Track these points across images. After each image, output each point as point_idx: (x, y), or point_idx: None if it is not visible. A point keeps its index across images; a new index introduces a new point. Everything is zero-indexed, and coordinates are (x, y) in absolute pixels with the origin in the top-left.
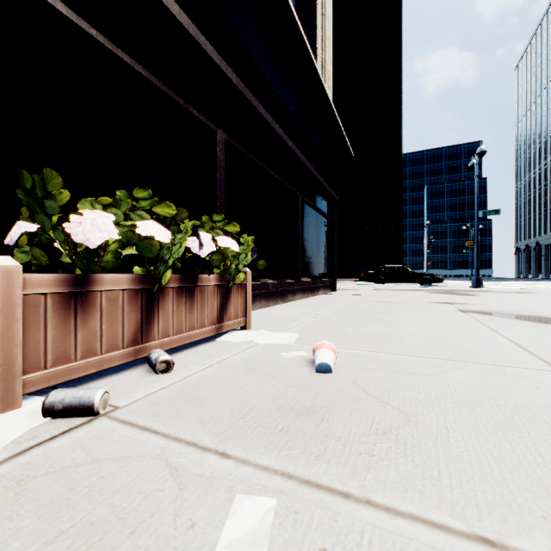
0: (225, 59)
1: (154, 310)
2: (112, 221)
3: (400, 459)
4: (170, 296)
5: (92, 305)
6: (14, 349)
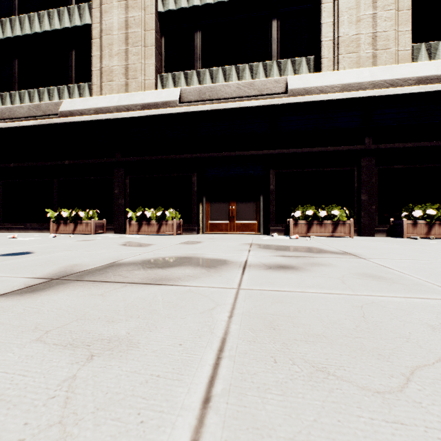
0: None
1: (431, 228)
2: (420, 212)
3: None
4: (436, 226)
5: (417, 226)
6: (405, 230)
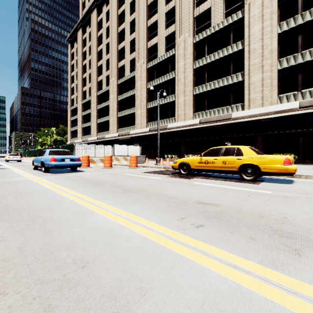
0: (301, 128)
1: None
2: None
3: None
4: None
5: None
6: None
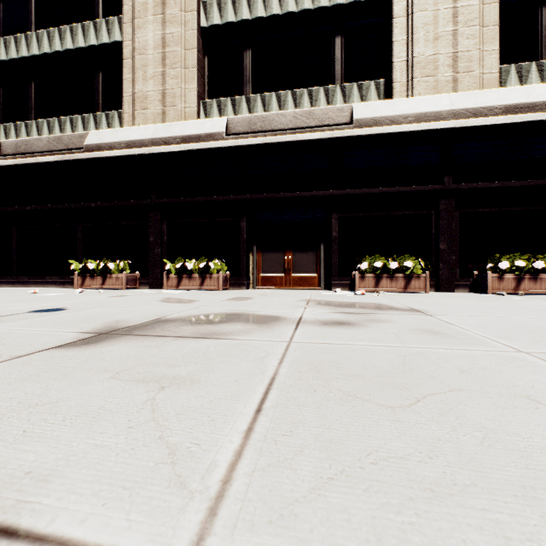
0: None
1: (520, 282)
2: (507, 263)
3: None
4: (526, 279)
5: (503, 280)
6: (490, 285)
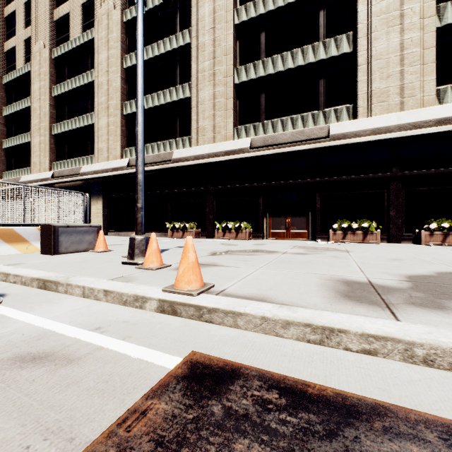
0: None
1: (446, 238)
2: (435, 225)
3: (451, 249)
4: (450, 236)
5: (433, 236)
6: (423, 239)
